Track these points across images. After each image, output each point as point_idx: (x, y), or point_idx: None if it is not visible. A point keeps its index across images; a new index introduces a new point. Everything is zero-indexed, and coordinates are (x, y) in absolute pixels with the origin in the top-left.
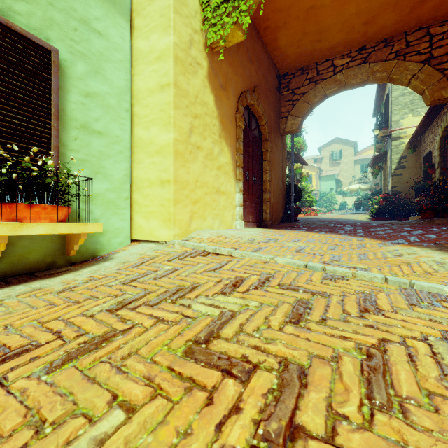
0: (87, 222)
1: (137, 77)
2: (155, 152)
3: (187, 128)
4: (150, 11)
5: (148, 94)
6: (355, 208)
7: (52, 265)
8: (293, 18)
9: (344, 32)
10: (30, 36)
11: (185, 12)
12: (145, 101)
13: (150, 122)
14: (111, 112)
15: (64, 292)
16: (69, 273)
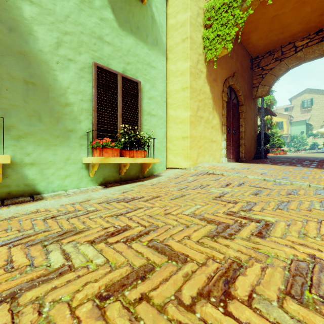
0: (154, 158)
1: (169, 84)
2: (180, 122)
3: (196, 108)
4: (176, 50)
5: (176, 92)
6: None
7: (138, 177)
8: (261, 24)
9: (302, 24)
10: (132, 79)
11: (195, 47)
12: (174, 96)
13: (176, 107)
14: (158, 104)
15: (153, 185)
16: (147, 180)
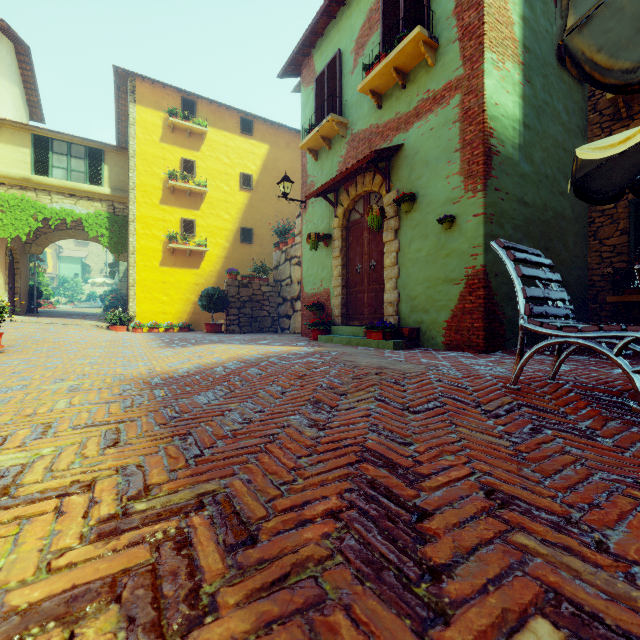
0: None
1: None
2: None
3: None
4: None
5: None
6: (101, 301)
7: None
8: None
9: None
10: None
11: None
12: None
13: None
14: None
15: None
16: None
